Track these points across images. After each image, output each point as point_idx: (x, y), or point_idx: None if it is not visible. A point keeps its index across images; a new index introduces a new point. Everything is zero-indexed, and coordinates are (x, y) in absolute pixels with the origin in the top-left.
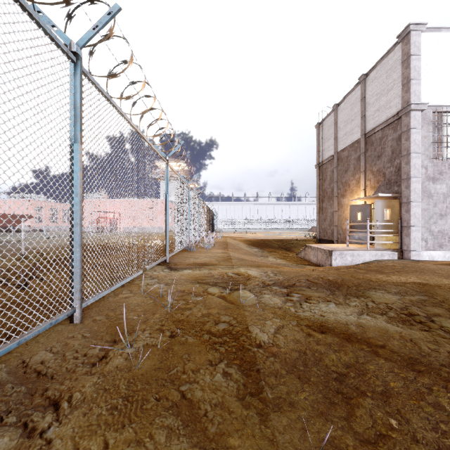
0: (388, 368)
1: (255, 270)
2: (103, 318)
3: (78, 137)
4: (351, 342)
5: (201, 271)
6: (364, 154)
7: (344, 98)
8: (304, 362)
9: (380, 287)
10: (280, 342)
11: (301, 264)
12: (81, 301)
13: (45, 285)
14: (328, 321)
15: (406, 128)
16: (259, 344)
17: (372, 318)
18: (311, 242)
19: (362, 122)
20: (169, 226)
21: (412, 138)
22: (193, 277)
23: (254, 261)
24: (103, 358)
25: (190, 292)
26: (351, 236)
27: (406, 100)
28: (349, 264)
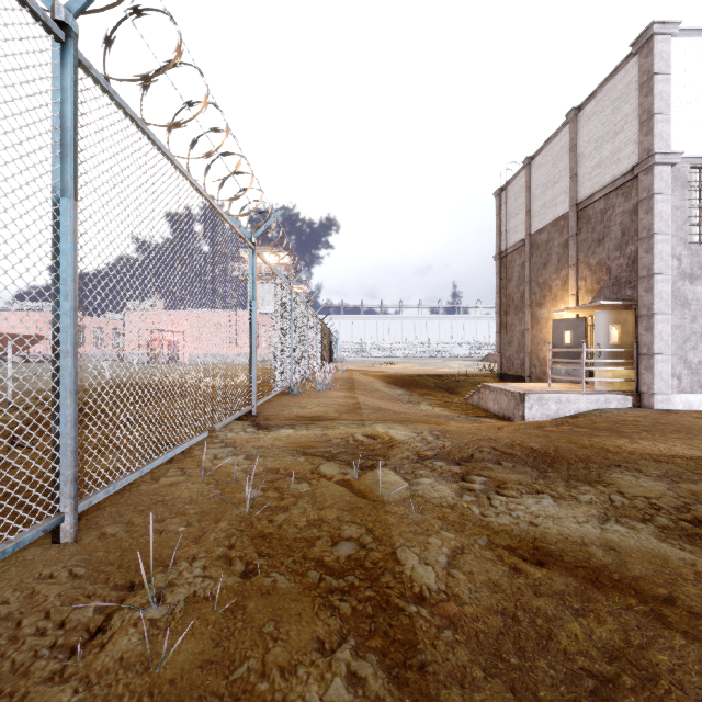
0: (698, 661)
1: (402, 429)
2: (120, 530)
3: (69, 186)
4: (604, 590)
5: (310, 430)
6: (575, 237)
7: (541, 147)
8: (516, 643)
9: (629, 465)
10: (461, 590)
11: (475, 414)
12: (75, 499)
13: (33, 458)
14: (547, 538)
15: (647, 193)
16: (419, 594)
17: (629, 531)
18: (487, 380)
19: (572, 186)
20: (262, 352)
21: (656, 210)
22: (294, 443)
23: (398, 413)
24: (96, 634)
25: (288, 474)
26: (555, 370)
27: (646, 147)
28: (554, 416)
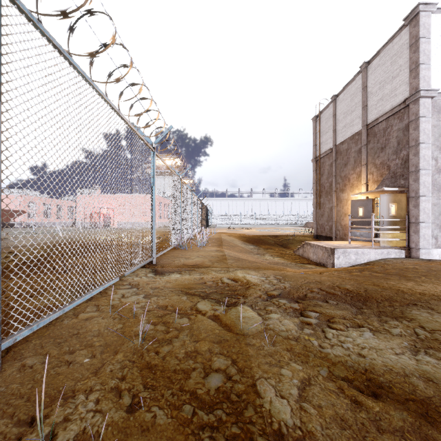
0: None
1: (255, 274)
2: (37, 362)
3: None
4: (436, 426)
5: (191, 275)
6: (366, 146)
7: (343, 88)
8: None
9: (423, 304)
10: (314, 427)
11: (301, 262)
12: None
13: None
14: (376, 369)
15: (415, 116)
16: (278, 432)
17: (439, 363)
18: (307, 239)
19: (363, 113)
20: (163, 221)
21: (421, 128)
22: (180, 285)
23: (252, 262)
24: None
25: (173, 310)
26: (352, 233)
27: (414, 86)
28: (353, 263)
